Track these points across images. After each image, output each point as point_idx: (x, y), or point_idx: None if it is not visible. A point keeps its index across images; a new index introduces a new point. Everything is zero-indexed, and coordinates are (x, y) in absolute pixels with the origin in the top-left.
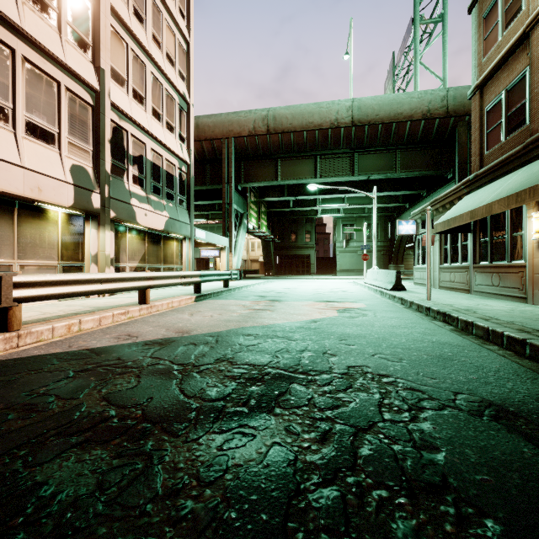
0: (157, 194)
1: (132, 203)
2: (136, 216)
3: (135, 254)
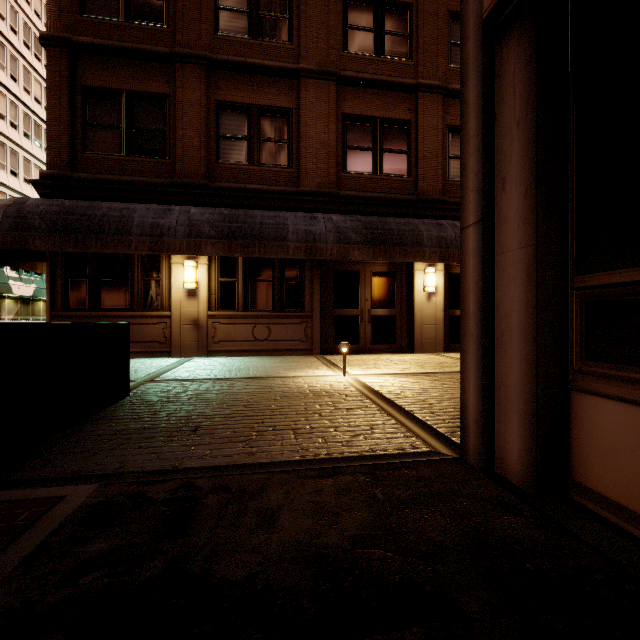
0: (28, 274)
1: (10, 283)
2: (12, 290)
3: (11, 311)
